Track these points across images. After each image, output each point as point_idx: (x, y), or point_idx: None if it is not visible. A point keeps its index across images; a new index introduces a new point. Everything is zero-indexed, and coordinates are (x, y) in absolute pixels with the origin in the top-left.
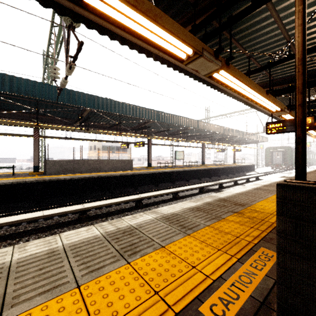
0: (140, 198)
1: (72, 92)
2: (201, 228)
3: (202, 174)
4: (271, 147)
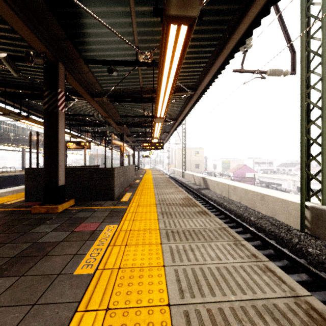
0: None
1: None
2: (8, 195)
3: (21, 180)
4: (94, 154)
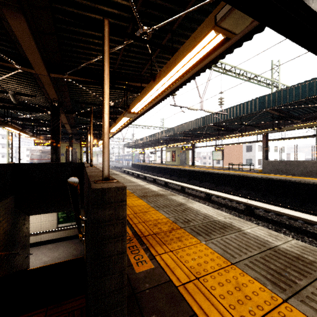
0: (243, 202)
1: (244, 104)
2: None
3: None
4: None
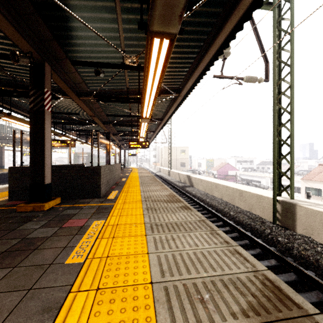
0: None
1: None
2: None
3: None
4: (79, 153)
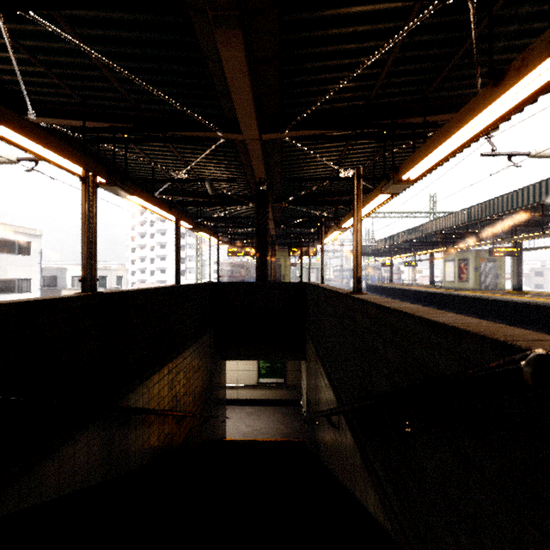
0: None
1: None
2: None
3: None
4: None
